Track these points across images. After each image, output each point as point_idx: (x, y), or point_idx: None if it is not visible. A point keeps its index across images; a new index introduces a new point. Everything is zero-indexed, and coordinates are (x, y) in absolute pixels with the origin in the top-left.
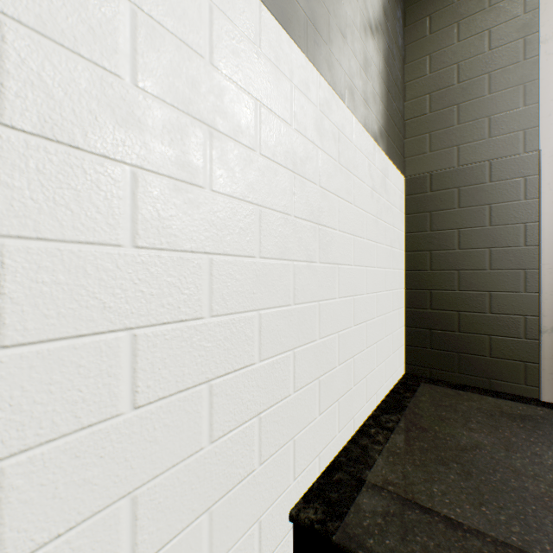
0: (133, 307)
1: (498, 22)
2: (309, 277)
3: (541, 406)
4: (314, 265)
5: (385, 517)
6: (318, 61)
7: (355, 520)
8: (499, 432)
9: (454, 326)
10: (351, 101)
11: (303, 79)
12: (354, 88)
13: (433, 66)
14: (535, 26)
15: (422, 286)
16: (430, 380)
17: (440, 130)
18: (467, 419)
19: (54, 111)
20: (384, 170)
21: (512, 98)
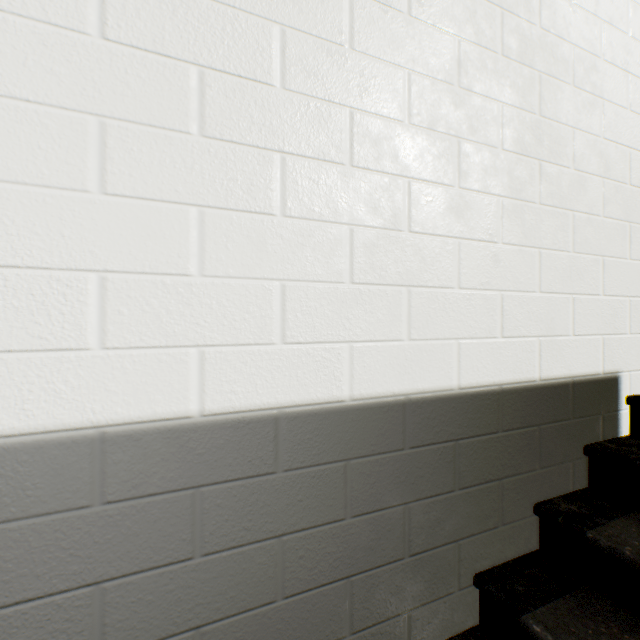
0: (629, 138)
1: None
2: None
3: None
4: None
5: None
6: None
7: None
8: None
9: None
10: None
11: None
12: None
13: None
14: None
15: None
16: None
17: None
18: None
19: (612, 54)
20: None
21: None
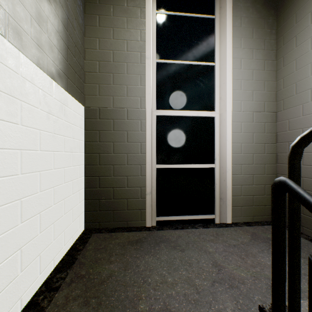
0: None
1: (131, 38)
2: None
3: (146, 230)
4: None
5: None
6: None
7: None
8: (125, 257)
9: (111, 196)
10: (17, 39)
11: None
12: (22, 30)
13: (101, 46)
14: (144, 49)
15: (95, 174)
16: (99, 230)
17: (104, 85)
18: (111, 254)
19: None
20: (64, 100)
21: (136, 80)
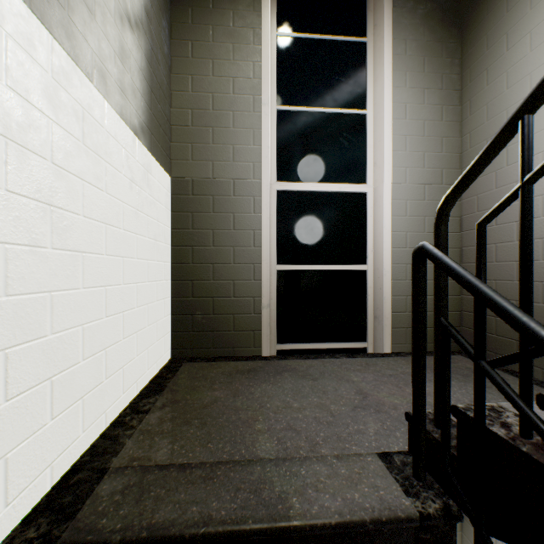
0: None
1: (239, 75)
2: (35, 264)
3: (262, 360)
4: (44, 251)
5: (125, 491)
6: (50, 22)
7: (90, 511)
8: (233, 385)
9: (210, 310)
10: (102, 84)
11: (24, 31)
12: (107, 72)
13: (195, 86)
14: (260, 91)
15: (186, 277)
16: (192, 359)
17: (200, 144)
18: (214, 382)
19: None
20: (148, 166)
21: (247, 137)
